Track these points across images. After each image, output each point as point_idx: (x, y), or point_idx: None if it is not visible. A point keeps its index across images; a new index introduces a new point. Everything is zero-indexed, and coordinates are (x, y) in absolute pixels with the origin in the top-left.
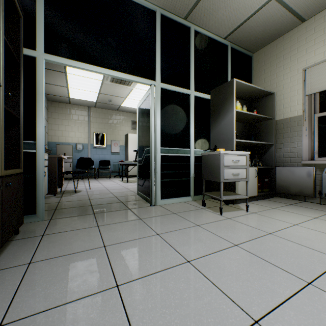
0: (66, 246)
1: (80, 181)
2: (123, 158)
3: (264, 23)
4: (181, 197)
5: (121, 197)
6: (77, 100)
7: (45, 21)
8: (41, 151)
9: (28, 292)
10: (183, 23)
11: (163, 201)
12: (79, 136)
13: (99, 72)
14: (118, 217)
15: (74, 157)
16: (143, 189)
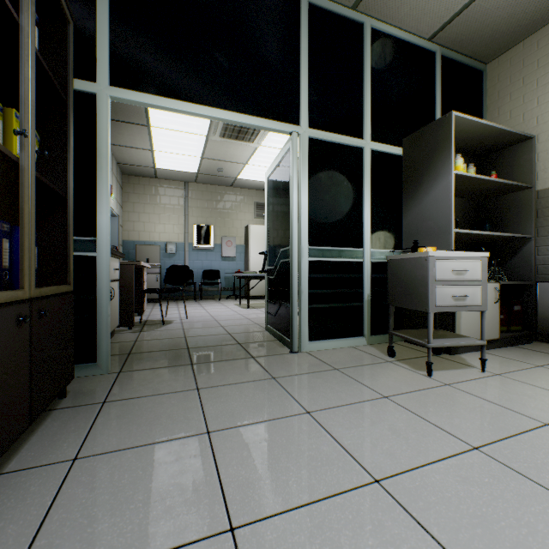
0: (140, 427)
1: (172, 305)
2: (241, 266)
3: None
4: (346, 338)
5: (238, 334)
6: (167, 172)
7: (111, 31)
8: (103, 255)
9: (63, 526)
10: (349, 16)
11: (313, 345)
12: (171, 230)
13: (200, 114)
14: (234, 373)
15: (163, 264)
16: (277, 321)
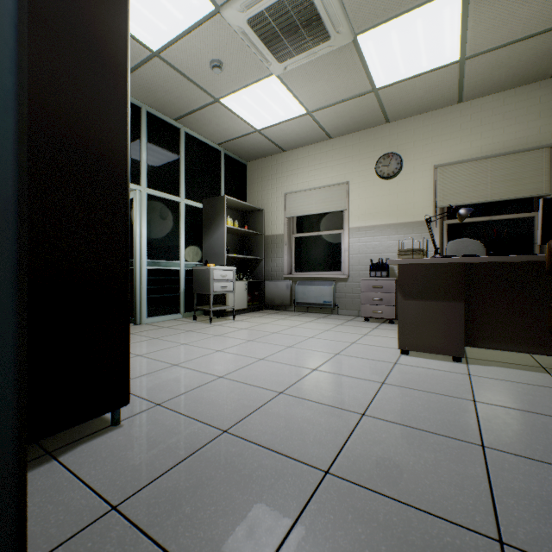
0: None
1: None
2: None
3: (254, 144)
4: (170, 315)
5: None
6: None
7: None
8: None
9: None
10: (172, 123)
11: (150, 320)
12: None
13: None
14: None
15: None
16: None
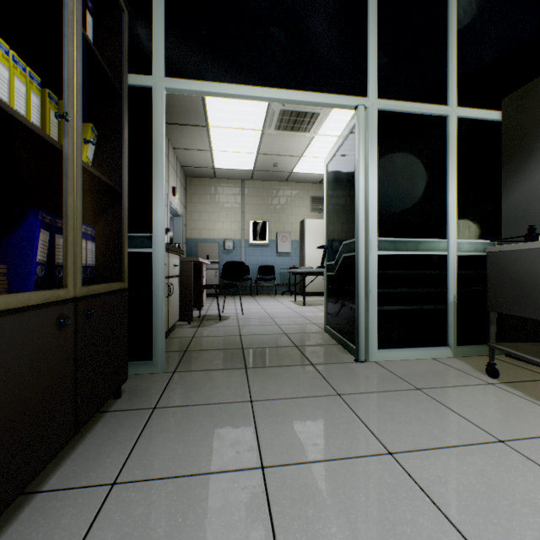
0: (186, 447)
1: (229, 300)
2: (296, 261)
3: None
4: (424, 348)
5: (294, 335)
6: (225, 171)
7: (166, 22)
8: (159, 251)
9: None
10: None
11: (383, 354)
12: (228, 227)
13: (255, 96)
14: (291, 384)
15: (221, 261)
16: (338, 323)
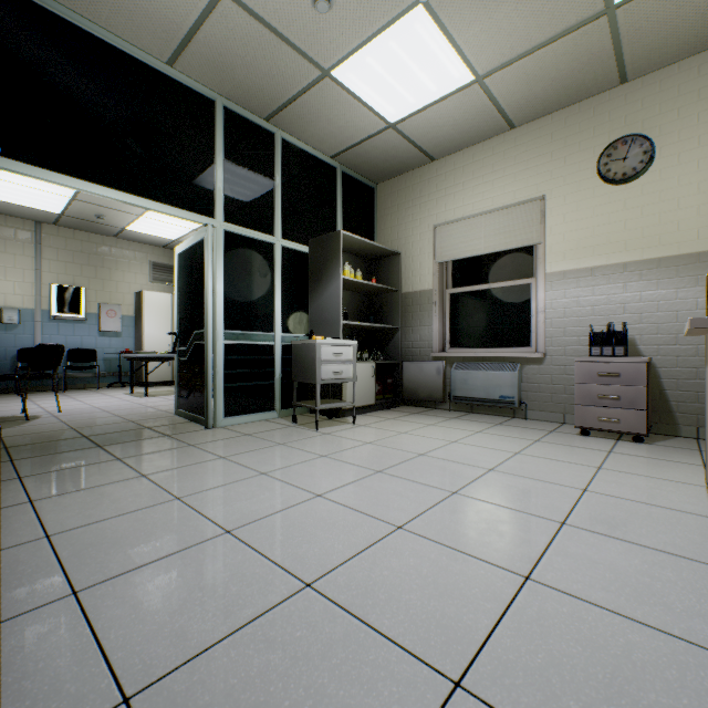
0: (78, 482)
1: (19, 399)
2: (131, 344)
3: (385, 152)
4: (259, 413)
5: (143, 421)
6: (5, 204)
7: None
8: None
9: (59, 517)
10: (263, 125)
11: (228, 421)
12: (9, 290)
13: (110, 197)
14: (152, 447)
15: None
16: (191, 403)
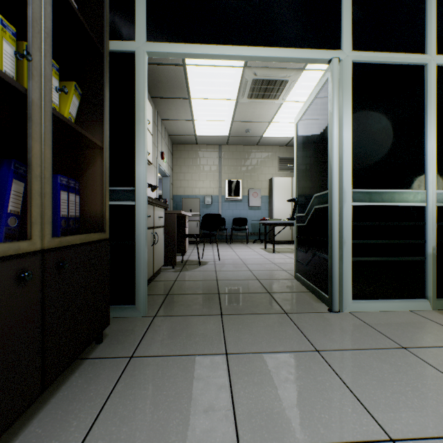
0: (157, 411)
1: (208, 247)
2: (265, 214)
3: None
4: (401, 300)
5: (266, 281)
6: (204, 138)
7: None
8: (141, 203)
9: None
10: None
11: (357, 305)
12: (208, 185)
13: (230, 54)
14: (266, 335)
15: (202, 213)
16: (309, 271)
